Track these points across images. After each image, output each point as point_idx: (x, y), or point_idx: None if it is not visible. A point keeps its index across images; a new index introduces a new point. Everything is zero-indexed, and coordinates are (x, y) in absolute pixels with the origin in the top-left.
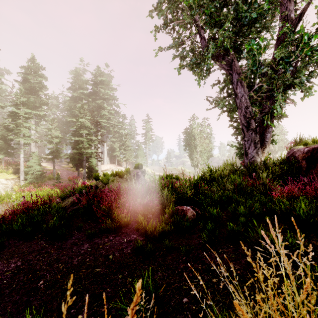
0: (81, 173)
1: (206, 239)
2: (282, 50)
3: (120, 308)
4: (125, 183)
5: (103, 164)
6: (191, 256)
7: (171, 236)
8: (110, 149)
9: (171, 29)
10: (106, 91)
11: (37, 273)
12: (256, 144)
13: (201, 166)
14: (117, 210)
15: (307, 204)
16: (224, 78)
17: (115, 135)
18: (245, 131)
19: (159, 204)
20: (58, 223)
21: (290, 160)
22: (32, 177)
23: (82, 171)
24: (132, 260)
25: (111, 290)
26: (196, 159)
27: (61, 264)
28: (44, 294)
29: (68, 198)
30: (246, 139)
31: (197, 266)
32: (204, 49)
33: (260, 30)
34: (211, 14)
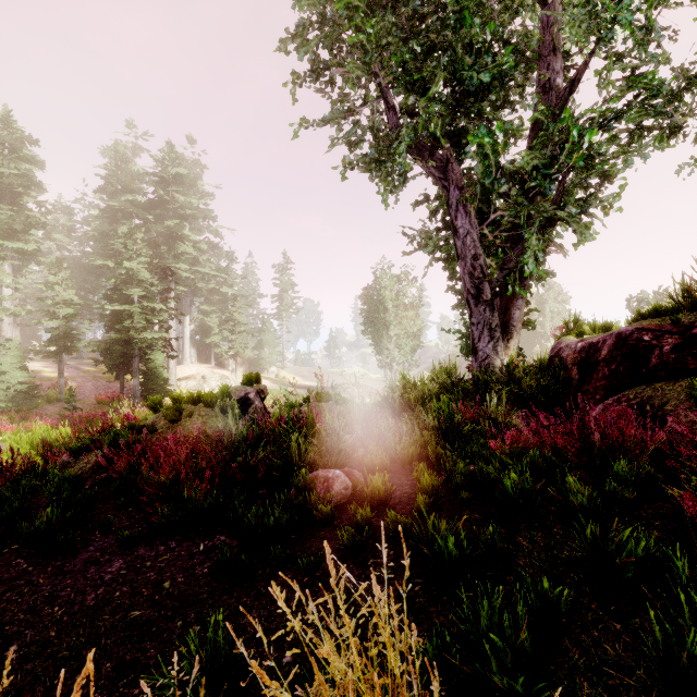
0: (129, 386)
1: (348, 542)
2: (536, 153)
3: (169, 685)
4: (218, 419)
5: (182, 364)
6: (318, 574)
7: (295, 534)
8: (198, 330)
9: (326, 83)
10: (187, 200)
11: (5, 629)
12: (492, 331)
13: (400, 367)
14: (189, 485)
15: (524, 470)
16: (438, 192)
17: (209, 299)
18: (473, 305)
19: (282, 467)
20: (57, 518)
21: (554, 364)
22: (4, 397)
23: (130, 381)
24: (208, 589)
25: (156, 653)
26: (388, 352)
27: (60, 607)
28: (19, 672)
29: (89, 453)
30: (474, 321)
31: (324, 594)
32: (394, 133)
33: (499, 105)
34: (405, 64)
